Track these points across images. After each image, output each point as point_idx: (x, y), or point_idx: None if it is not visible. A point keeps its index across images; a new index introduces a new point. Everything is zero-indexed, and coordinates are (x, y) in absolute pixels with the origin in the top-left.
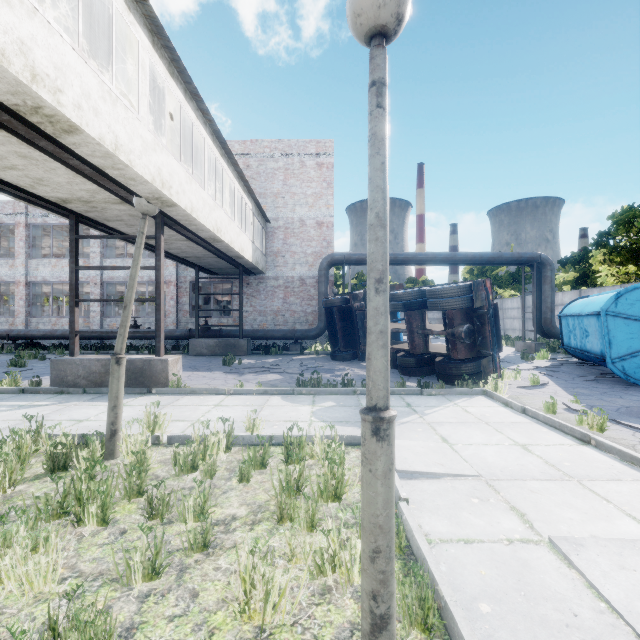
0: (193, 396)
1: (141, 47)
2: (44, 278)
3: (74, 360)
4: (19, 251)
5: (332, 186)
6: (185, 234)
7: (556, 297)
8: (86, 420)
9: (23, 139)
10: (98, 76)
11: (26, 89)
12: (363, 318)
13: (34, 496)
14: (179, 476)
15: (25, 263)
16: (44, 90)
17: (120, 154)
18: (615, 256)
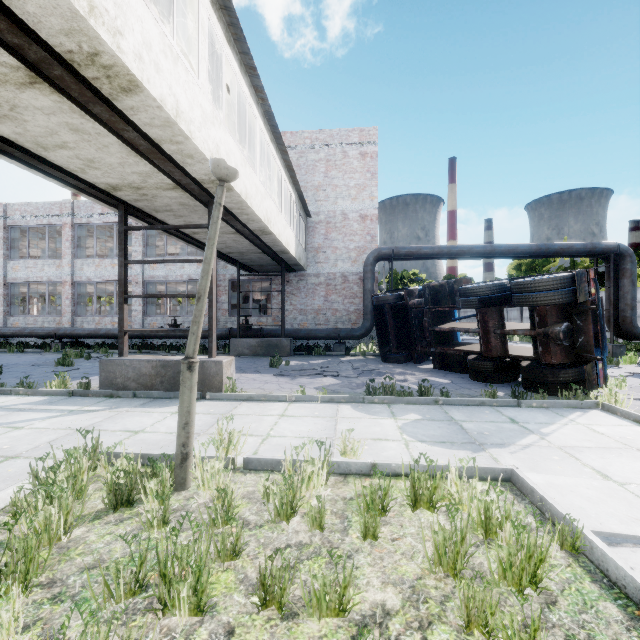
0: (251, 403)
1: (200, 3)
2: (88, 278)
3: (123, 361)
4: (65, 251)
5: (376, 176)
6: (234, 226)
7: None
8: (142, 431)
9: (76, 103)
10: (159, 26)
11: (82, 24)
12: (421, 316)
13: (96, 549)
14: (275, 522)
15: (71, 263)
16: (103, 28)
17: (181, 122)
18: None
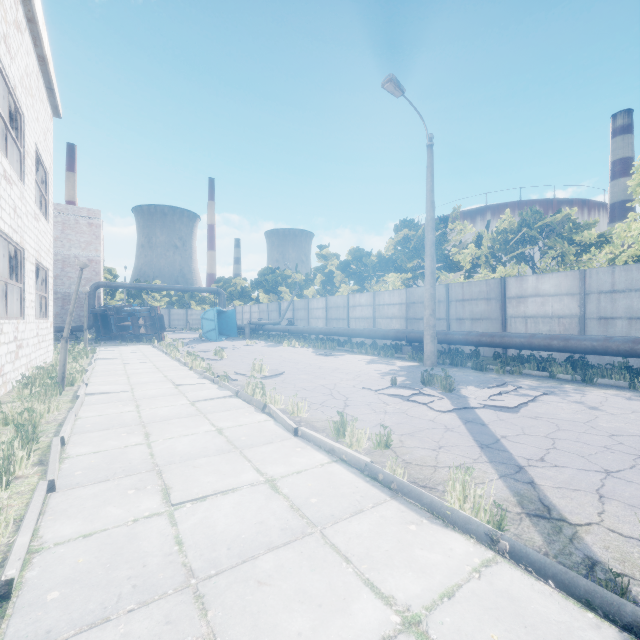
0: None
1: None
2: None
3: None
4: None
5: (100, 238)
6: None
7: (245, 308)
8: None
9: None
10: None
11: None
12: (114, 319)
13: None
14: None
15: None
16: None
17: None
18: (263, 290)
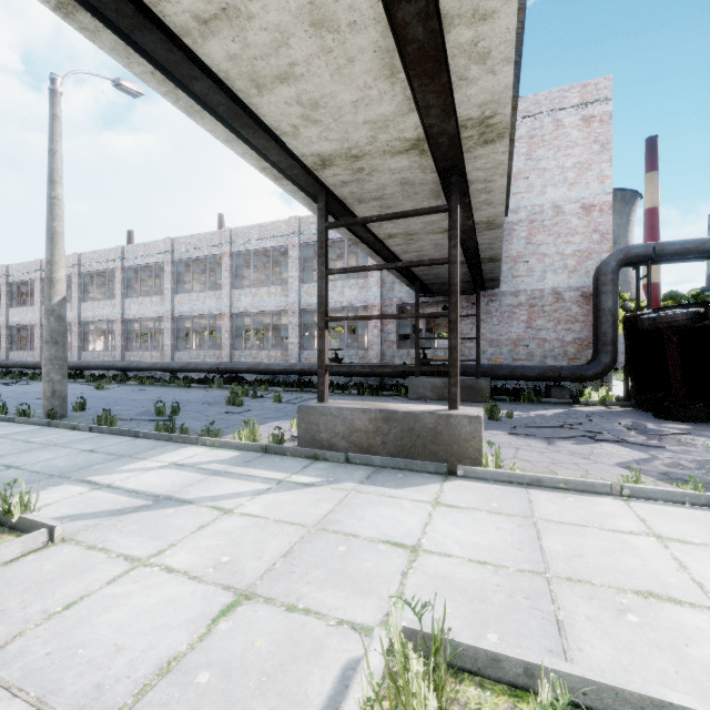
0: (546, 493)
1: None
2: (245, 309)
3: (329, 409)
4: (224, 282)
5: (609, 147)
6: None
7: None
8: (420, 549)
9: None
10: None
11: None
12: None
13: None
14: None
15: (229, 294)
16: None
17: None
18: None
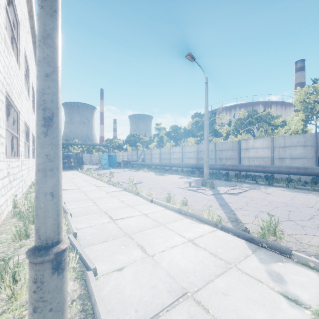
0: None
1: None
2: None
3: None
4: None
5: None
6: None
7: (120, 153)
8: None
9: None
10: None
11: None
12: None
13: None
14: None
15: None
16: None
17: None
18: (129, 145)
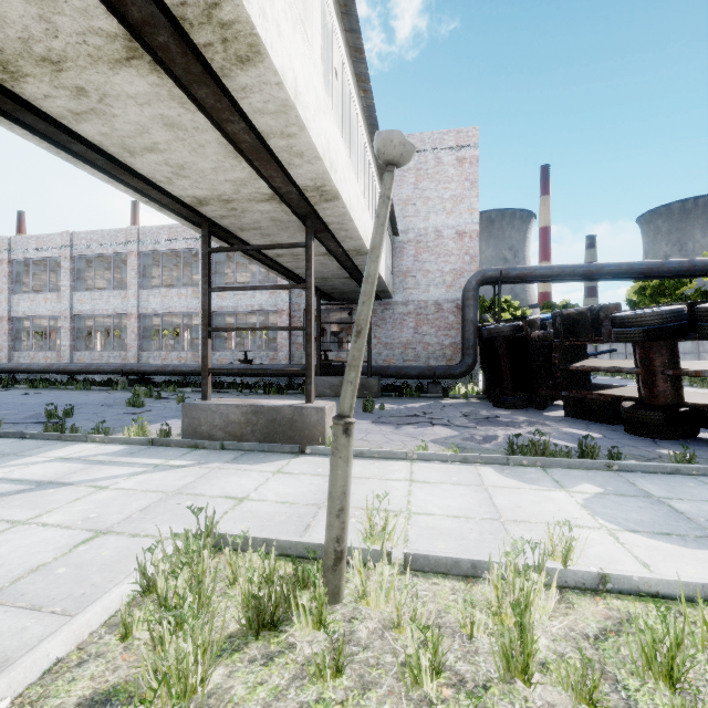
0: (363, 461)
1: None
2: (154, 309)
3: (209, 405)
4: (131, 281)
5: (477, 185)
6: (326, 245)
7: None
8: (247, 499)
9: (179, 84)
10: None
11: None
12: (548, 352)
13: None
14: (505, 681)
15: (136, 294)
16: None
17: (298, 106)
18: None
